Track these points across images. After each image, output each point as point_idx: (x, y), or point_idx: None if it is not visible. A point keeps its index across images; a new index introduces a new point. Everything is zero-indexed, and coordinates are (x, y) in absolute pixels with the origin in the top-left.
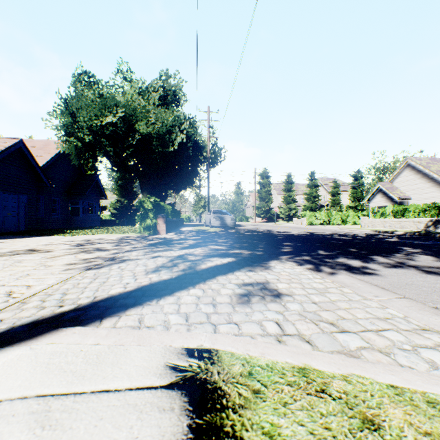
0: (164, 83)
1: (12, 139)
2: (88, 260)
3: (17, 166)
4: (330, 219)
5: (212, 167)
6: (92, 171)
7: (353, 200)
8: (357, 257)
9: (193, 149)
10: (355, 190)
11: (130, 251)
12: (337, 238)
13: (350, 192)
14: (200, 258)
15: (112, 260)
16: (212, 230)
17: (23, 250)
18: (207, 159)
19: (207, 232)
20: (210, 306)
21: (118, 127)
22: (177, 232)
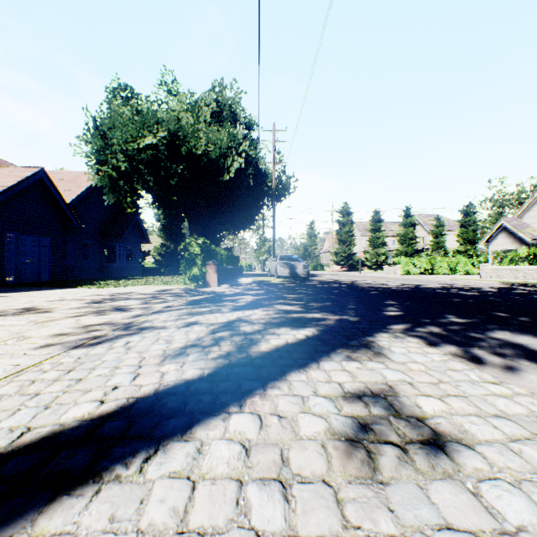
0: (218, 96)
1: (32, 169)
2: (89, 328)
3: (38, 201)
4: (433, 267)
5: (279, 201)
6: (133, 209)
7: (463, 242)
8: (523, 329)
9: (254, 178)
10: (466, 229)
11: (160, 313)
12: (459, 293)
13: (459, 232)
14: (259, 329)
15: (125, 328)
16: (278, 281)
17: (16, 309)
18: (272, 191)
19: (272, 283)
20: (273, 499)
21: (160, 151)
22: (233, 283)
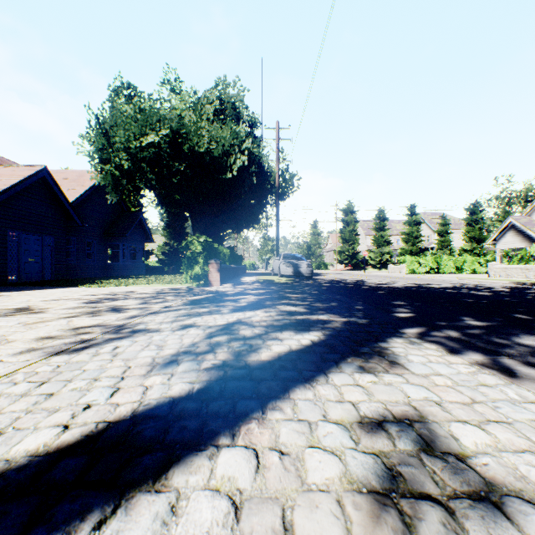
0: (221, 94)
1: (34, 167)
2: (79, 331)
3: (41, 200)
4: (439, 266)
5: (282, 199)
6: (136, 208)
7: (469, 241)
8: None
9: (257, 176)
10: (472, 227)
11: (156, 314)
12: (470, 293)
13: (465, 230)
14: (260, 333)
15: (117, 330)
16: (281, 281)
17: (10, 309)
18: (275, 190)
19: (276, 282)
20: None
21: (162, 149)
22: (235, 282)
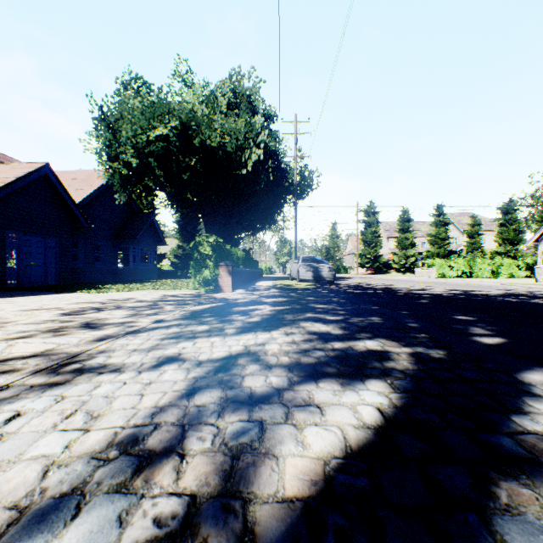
0: (235, 86)
1: (36, 164)
2: (1, 367)
3: (44, 199)
4: (472, 270)
5: (300, 198)
6: (149, 210)
7: (502, 243)
8: None
9: (274, 172)
10: (505, 228)
11: (136, 334)
12: (541, 303)
13: (498, 231)
14: (279, 385)
15: (57, 367)
16: (301, 286)
17: None
18: (293, 188)
19: (295, 288)
20: None
21: (172, 144)
22: (249, 288)
